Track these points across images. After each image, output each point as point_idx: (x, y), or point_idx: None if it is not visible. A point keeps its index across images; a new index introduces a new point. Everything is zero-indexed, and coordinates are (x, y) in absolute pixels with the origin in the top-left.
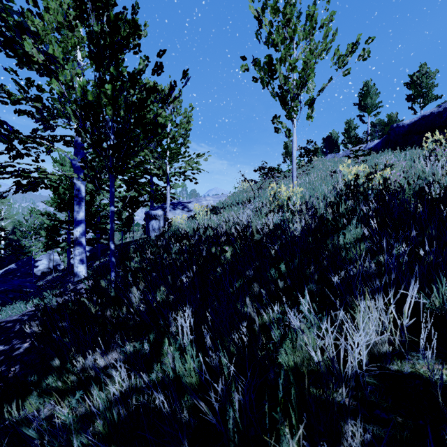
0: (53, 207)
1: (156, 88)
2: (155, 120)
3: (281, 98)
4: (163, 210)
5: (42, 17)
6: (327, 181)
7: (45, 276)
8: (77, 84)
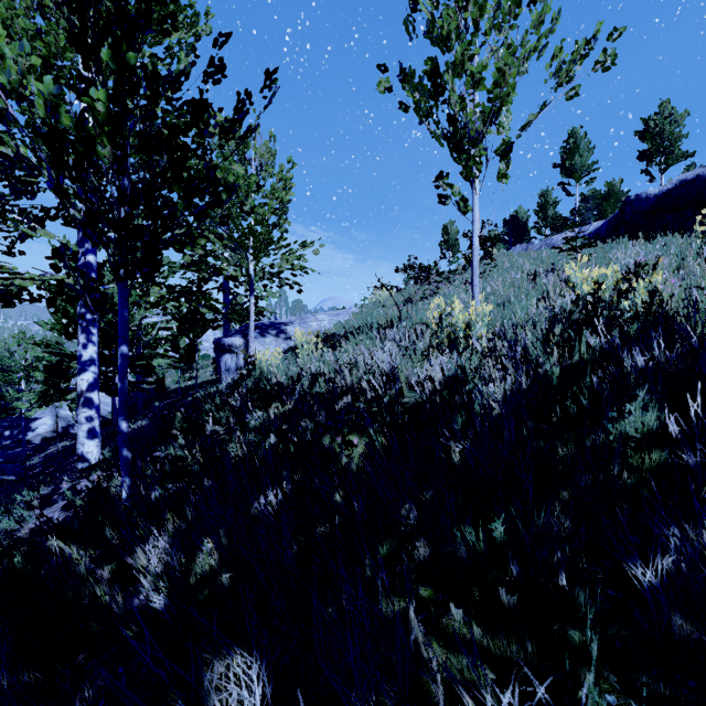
0: (54, 331)
1: (206, 104)
2: (208, 173)
3: (452, 139)
4: (244, 337)
5: None
6: (527, 292)
7: (47, 446)
8: (36, 90)
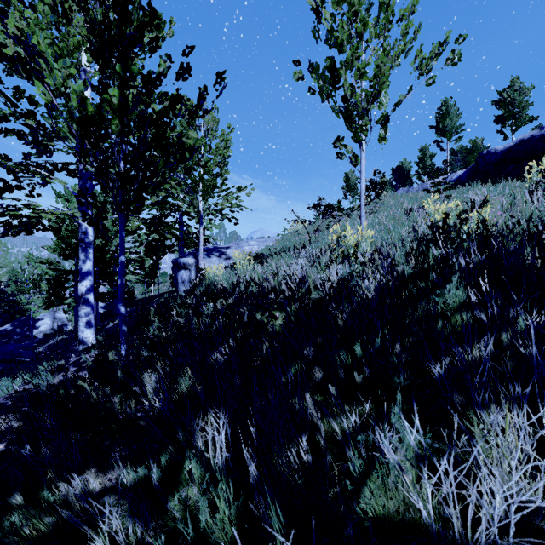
0: (56, 253)
1: (180, 96)
2: (179, 140)
3: (346, 114)
4: (195, 258)
5: (35, 8)
6: (402, 222)
7: (48, 340)
8: (72, 89)
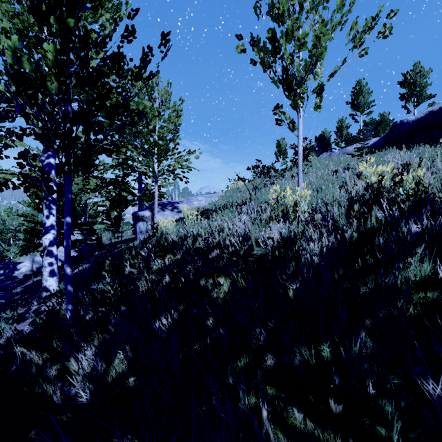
0: (30, 207)
1: (122, 55)
2: (124, 102)
3: (285, 82)
4: (151, 211)
5: None
6: (332, 182)
7: (27, 280)
8: (6, 45)
